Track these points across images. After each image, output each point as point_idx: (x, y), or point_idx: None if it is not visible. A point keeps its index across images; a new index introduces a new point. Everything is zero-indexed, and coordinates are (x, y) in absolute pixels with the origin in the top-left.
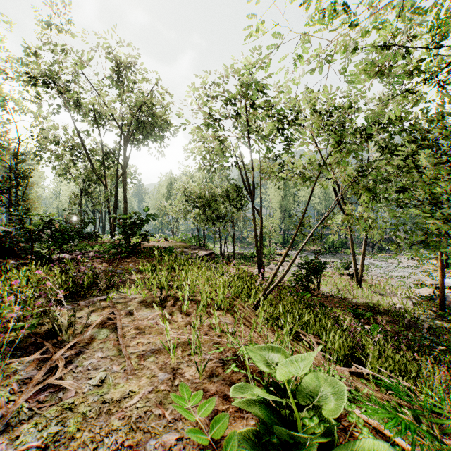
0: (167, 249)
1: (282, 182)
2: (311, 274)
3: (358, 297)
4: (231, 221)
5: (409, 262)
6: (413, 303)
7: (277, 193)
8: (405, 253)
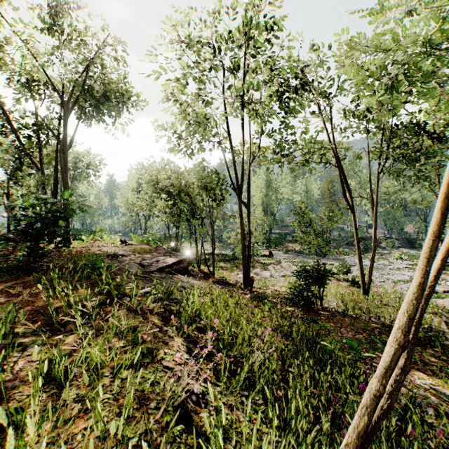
0: (91, 262)
1: (264, 177)
2: (312, 285)
3: (371, 314)
4: (210, 217)
5: (400, 263)
6: (442, 321)
7: (259, 189)
8: (390, 252)
